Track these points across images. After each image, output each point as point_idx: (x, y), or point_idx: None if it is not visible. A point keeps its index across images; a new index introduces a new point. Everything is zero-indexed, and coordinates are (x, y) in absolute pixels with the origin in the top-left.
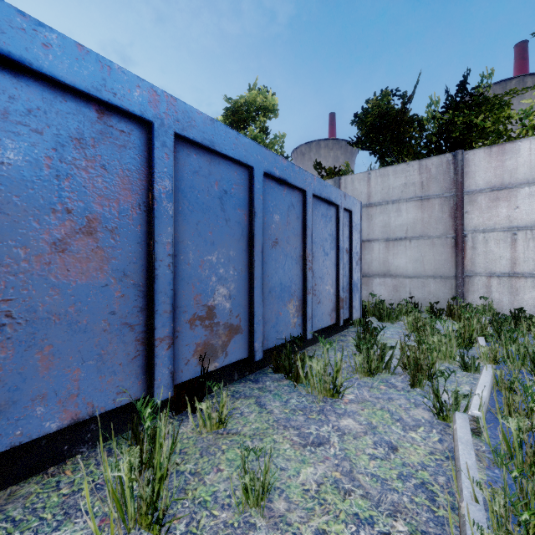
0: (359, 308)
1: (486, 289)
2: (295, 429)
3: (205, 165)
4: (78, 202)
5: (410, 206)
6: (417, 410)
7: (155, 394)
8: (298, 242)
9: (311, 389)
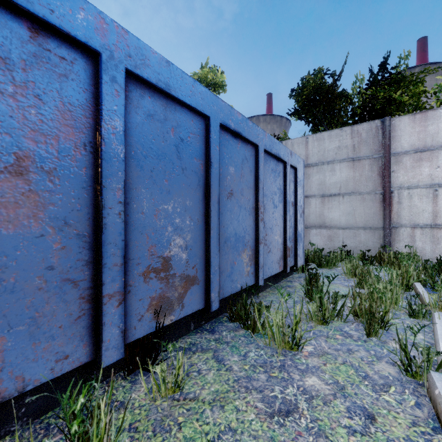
0: (302, 256)
1: (410, 239)
2: (258, 391)
3: (160, 109)
4: (3, 135)
5: (343, 166)
6: (381, 365)
7: (103, 358)
8: (251, 195)
9: (269, 341)
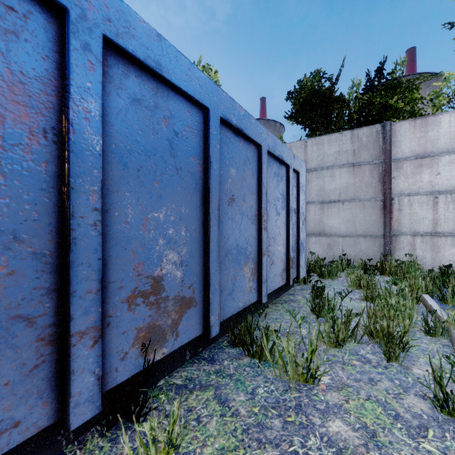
0: (304, 267)
1: (410, 247)
2: (273, 446)
3: (149, 93)
4: None
5: (343, 172)
6: (410, 399)
7: (72, 417)
8: (254, 200)
9: (279, 373)
